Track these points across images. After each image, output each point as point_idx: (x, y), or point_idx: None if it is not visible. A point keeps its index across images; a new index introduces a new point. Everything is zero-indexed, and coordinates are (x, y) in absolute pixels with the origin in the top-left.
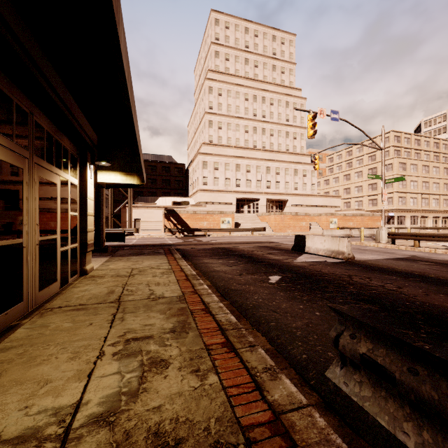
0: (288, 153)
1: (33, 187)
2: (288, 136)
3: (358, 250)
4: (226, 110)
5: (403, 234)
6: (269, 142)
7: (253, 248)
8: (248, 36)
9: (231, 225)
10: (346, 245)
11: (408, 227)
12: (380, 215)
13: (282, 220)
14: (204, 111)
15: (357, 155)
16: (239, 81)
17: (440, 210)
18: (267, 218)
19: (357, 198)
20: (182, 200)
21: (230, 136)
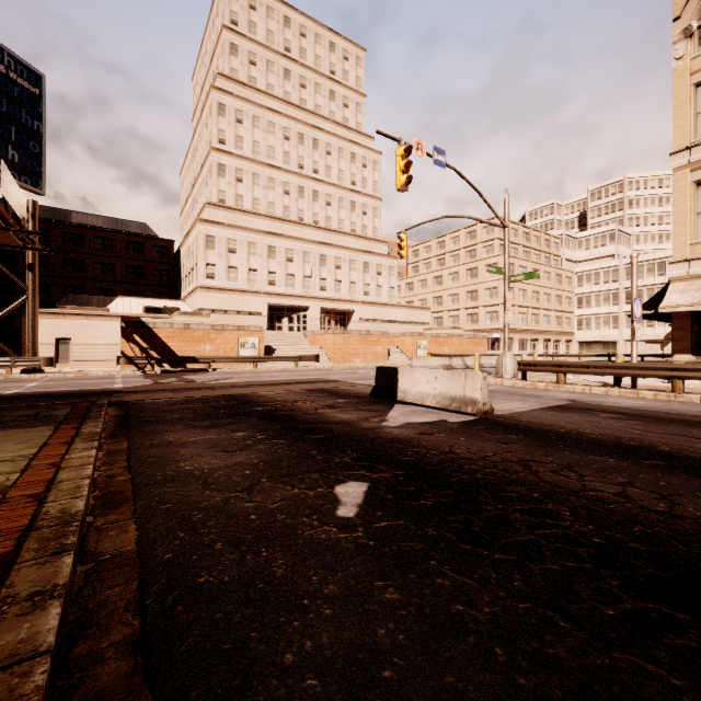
0: (355, 236)
1: None
2: (355, 209)
3: None
4: (251, 151)
5: (542, 364)
6: (324, 215)
7: (295, 395)
8: (289, 31)
9: (258, 350)
10: (479, 386)
11: (535, 353)
12: (483, 337)
13: (346, 342)
14: (209, 146)
15: (451, 248)
16: (274, 105)
17: (552, 331)
18: (322, 340)
19: (452, 311)
20: (165, 305)
21: (258, 196)
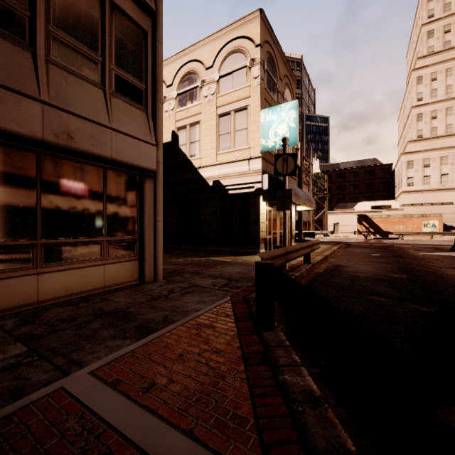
0: None
1: (278, 218)
2: None
3: None
4: (443, 94)
5: None
6: None
7: (413, 247)
8: None
9: (437, 228)
10: None
11: None
12: None
13: None
14: (410, 106)
15: None
16: None
17: None
18: None
19: None
20: (383, 203)
21: (451, 122)
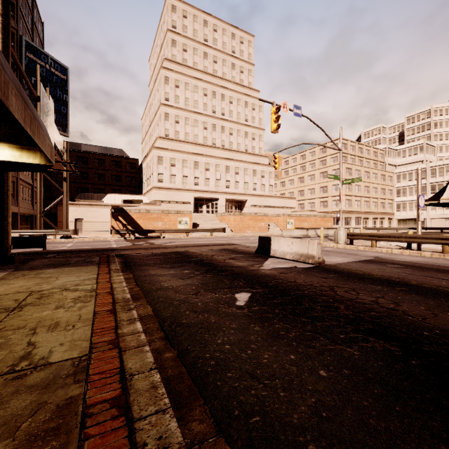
0: (247, 153)
1: None
2: (247, 137)
3: (322, 251)
4: (184, 104)
5: (361, 235)
6: (228, 141)
7: (212, 252)
8: (207, 29)
9: (189, 225)
10: (316, 248)
11: (361, 228)
12: (330, 216)
13: (242, 220)
14: (159, 102)
15: (310, 159)
16: (198, 75)
17: (378, 212)
18: (227, 219)
19: (310, 200)
20: (134, 198)
21: (188, 131)
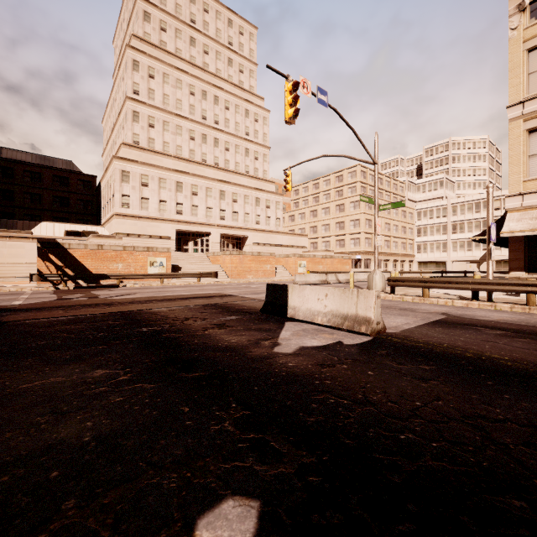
0: (248, 176)
1: None
2: (248, 155)
3: None
4: (161, 102)
5: (409, 280)
6: (223, 158)
7: (188, 312)
8: (194, 6)
9: (165, 268)
10: (373, 304)
11: (396, 271)
12: (349, 258)
13: (241, 261)
14: (125, 96)
15: (324, 188)
16: (182, 65)
17: (399, 253)
18: (221, 259)
19: (324, 238)
20: (86, 229)
21: (168, 140)
